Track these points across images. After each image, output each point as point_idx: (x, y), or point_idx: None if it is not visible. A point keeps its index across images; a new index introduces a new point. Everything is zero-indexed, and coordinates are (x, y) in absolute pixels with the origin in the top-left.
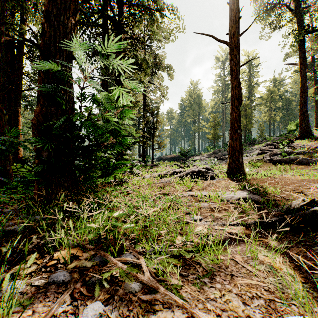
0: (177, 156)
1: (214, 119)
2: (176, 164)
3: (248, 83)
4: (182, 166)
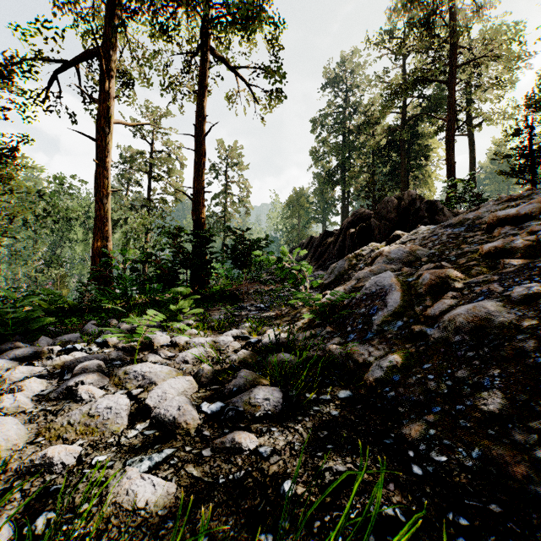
0: None
1: None
2: None
3: None
4: None
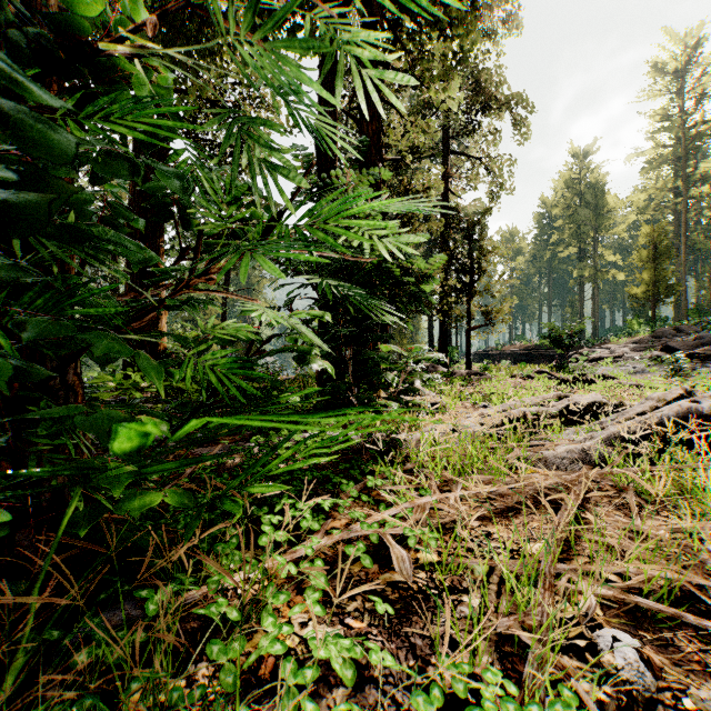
0: (533, 349)
1: (655, 240)
2: (543, 370)
3: None
4: (567, 377)
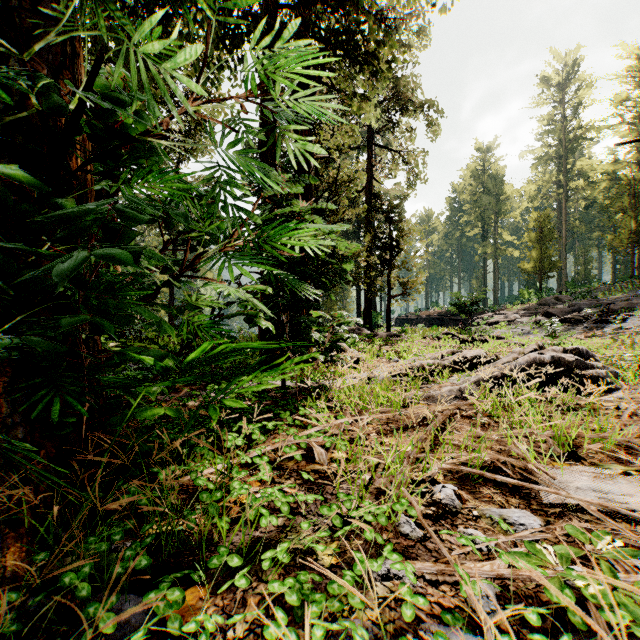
0: (444, 314)
1: (541, 225)
2: (449, 332)
3: (637, 127)
4: (466, 338)
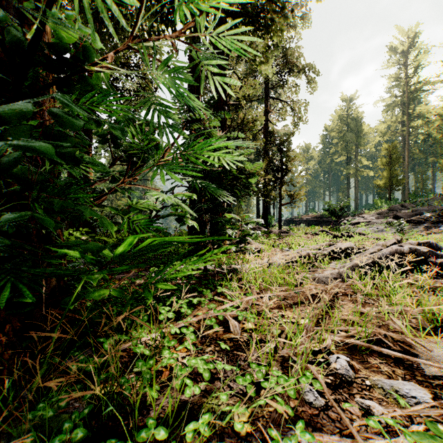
0: (319, 217)
1: (390, 153)
2: (324, 230)
3: None
4: (337, 234)
